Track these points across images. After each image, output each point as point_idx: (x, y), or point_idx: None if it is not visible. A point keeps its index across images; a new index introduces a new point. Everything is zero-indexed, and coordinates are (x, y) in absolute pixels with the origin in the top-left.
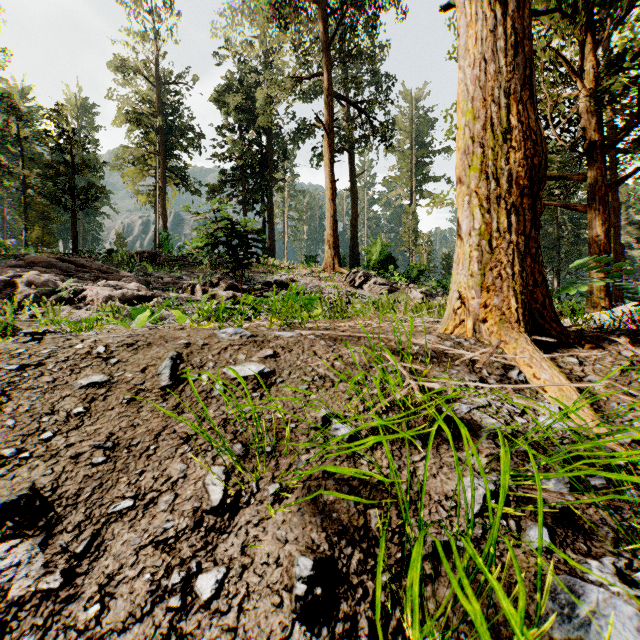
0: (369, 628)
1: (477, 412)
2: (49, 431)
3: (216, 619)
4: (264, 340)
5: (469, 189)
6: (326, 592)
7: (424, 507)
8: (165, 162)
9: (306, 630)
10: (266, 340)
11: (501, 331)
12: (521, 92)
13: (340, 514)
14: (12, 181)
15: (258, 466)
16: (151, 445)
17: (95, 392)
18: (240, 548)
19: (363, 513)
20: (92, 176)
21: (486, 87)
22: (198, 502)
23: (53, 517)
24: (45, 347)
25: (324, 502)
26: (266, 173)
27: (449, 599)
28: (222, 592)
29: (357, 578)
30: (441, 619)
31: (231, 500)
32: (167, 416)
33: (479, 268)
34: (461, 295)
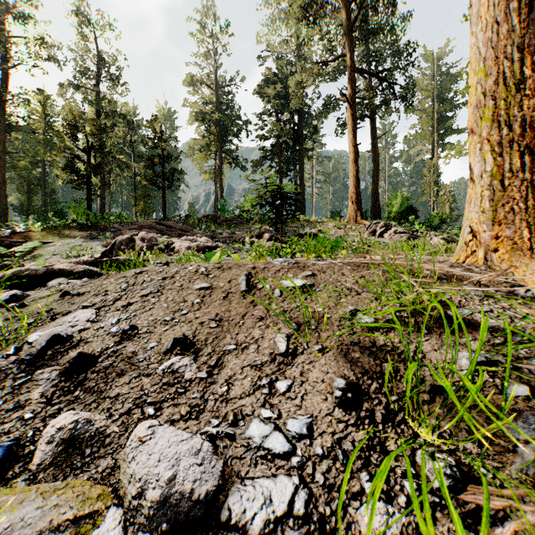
0: (382, 418)
1: (478, 315)
2: (185, 310)
3: (289, 401)
4: (305, 266)
5: (480, 137)
6: (354, 396)
7: (425, 366)
8: (222, 147)
9: (342, 412)
10: (306, 266)
11: (511, 258)
12: (534, 44)
13: (363, 364)
14: (127, 172)
15: (307, 334)
16: (240, 321)
17: (204, 292)
18: (299, 373)
19: (379, 365)
20: (175, 163)
21: (497, 46)
22: (272, 350)
23: (196, 349)
24: (172, 268)
25: (352, 357)
26: (298, 146)
27: (440, 414)
28: (291, 390)
29: (374, 395)
30: (431, 415)
31: (292, 350)
32: (247, 307)
33: (490, 205)
34: (472, 229)
